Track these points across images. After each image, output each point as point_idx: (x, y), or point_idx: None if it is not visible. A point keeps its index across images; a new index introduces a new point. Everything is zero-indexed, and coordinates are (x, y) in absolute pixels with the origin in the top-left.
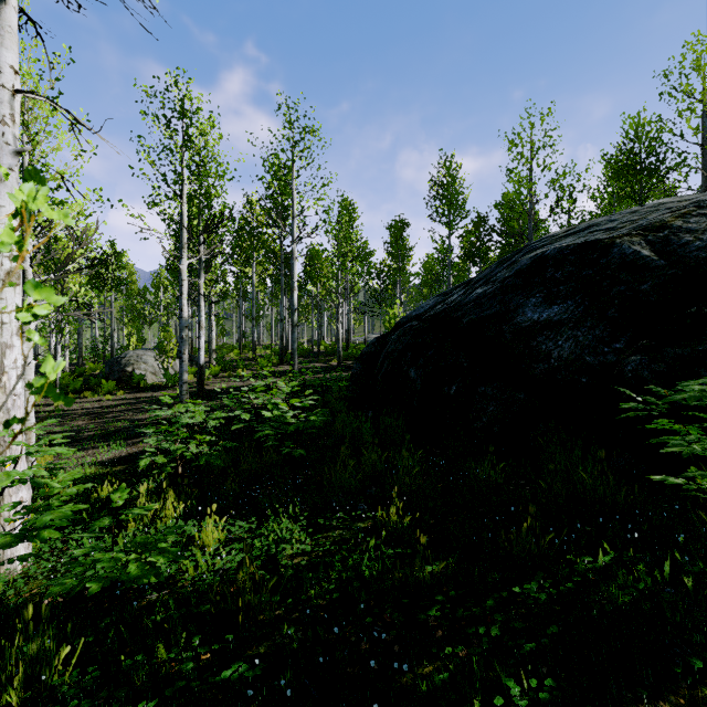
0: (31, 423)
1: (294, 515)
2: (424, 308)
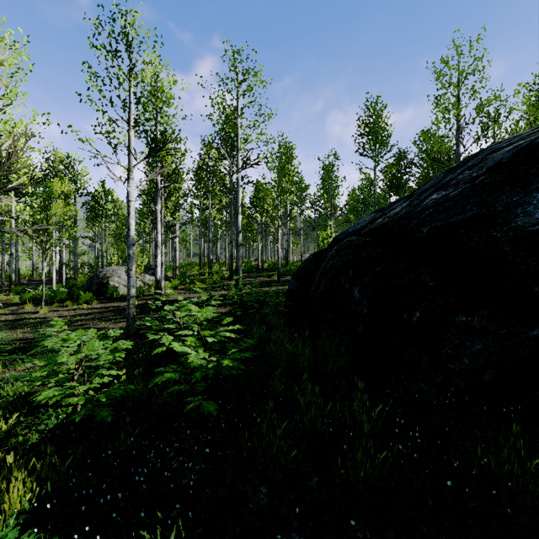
0: None
1: None
2: (361, 224)
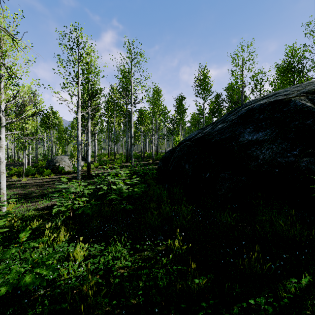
0: (4, 190)
1: (124, 242)
2: (192, 135)
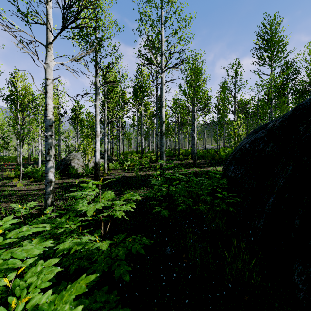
0: None
1: None
2: None
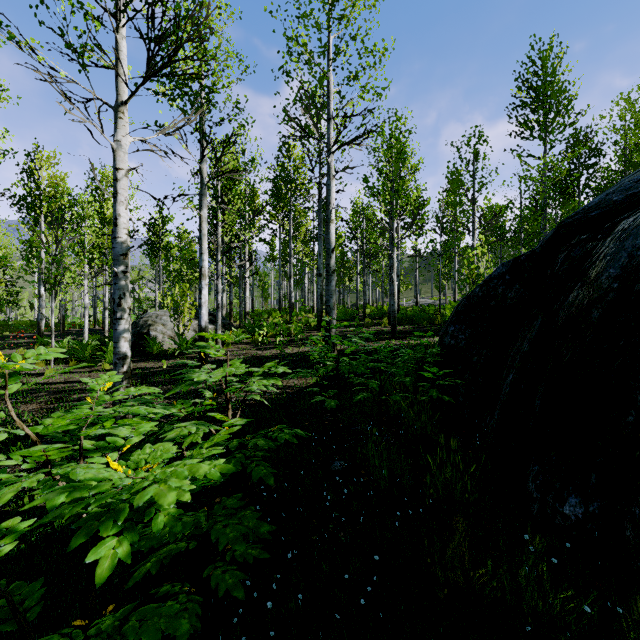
0: None
1: None
2: None
